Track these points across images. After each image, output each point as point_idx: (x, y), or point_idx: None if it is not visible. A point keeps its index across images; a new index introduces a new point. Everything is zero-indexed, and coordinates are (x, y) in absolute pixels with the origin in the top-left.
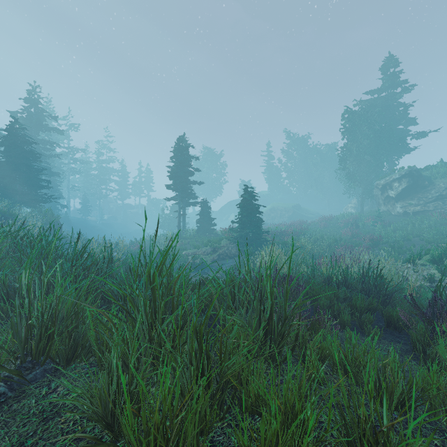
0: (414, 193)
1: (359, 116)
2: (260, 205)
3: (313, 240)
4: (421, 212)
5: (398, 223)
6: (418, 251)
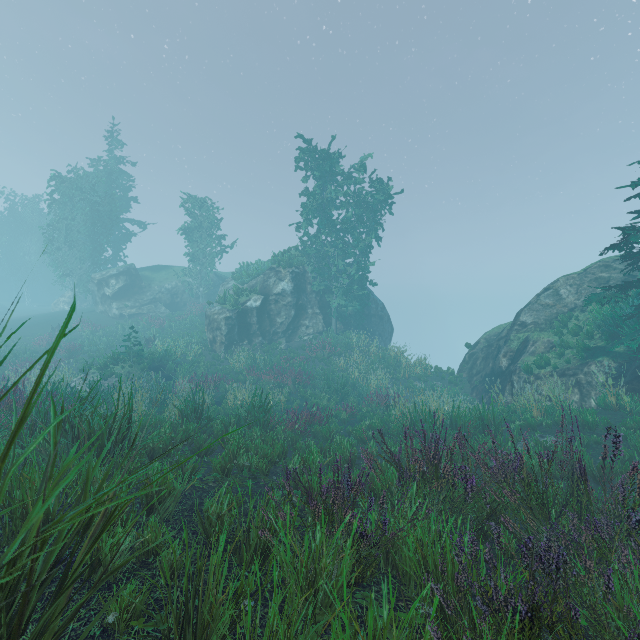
0: (132, 294)
1: (71, 182)
2: None
3: None
4: (136, 315)
5: (109, 328)
6: (91, 361)
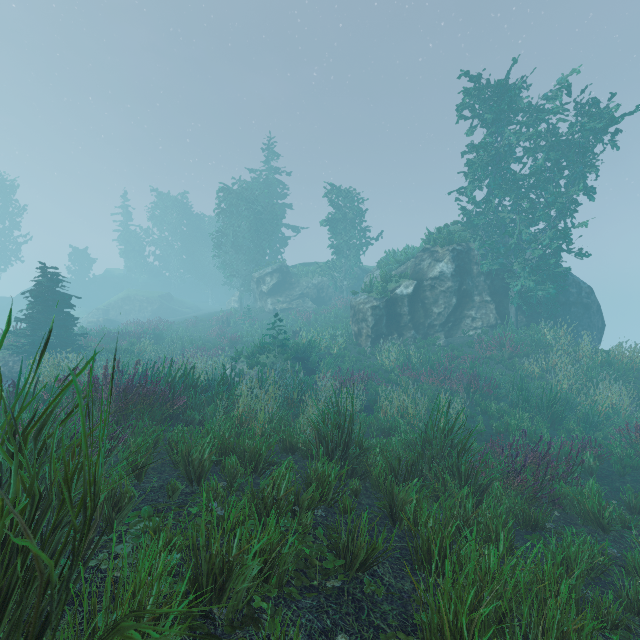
0: (283, 290)
1: (237, 194)
2: (70, 295)
3: (167, 343)
4: (287, 310)
5: (264, 321)
6: (241, 349)
